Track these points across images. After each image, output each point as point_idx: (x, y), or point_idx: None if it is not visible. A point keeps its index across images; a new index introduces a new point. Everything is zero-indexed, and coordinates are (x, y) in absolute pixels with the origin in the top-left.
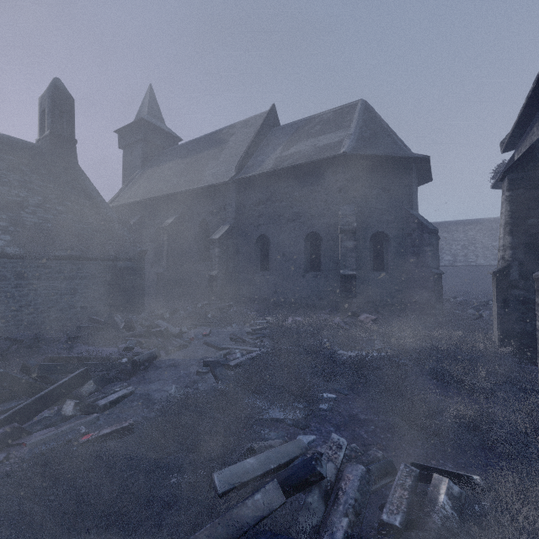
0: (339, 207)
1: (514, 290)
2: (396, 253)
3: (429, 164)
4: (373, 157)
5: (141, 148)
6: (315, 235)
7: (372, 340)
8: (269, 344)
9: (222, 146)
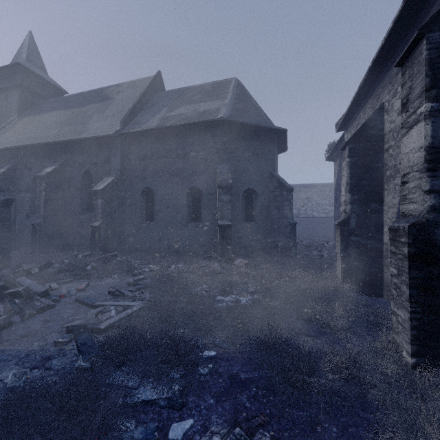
0: (217, 166)
1: (352, 236)
2: (262, 207)
3: (286, 136)
4: (245, 125)
5: (18, 94)
6: (196, 189)
7: (246, 283)
8: (150, 295)
9: (108, 101)
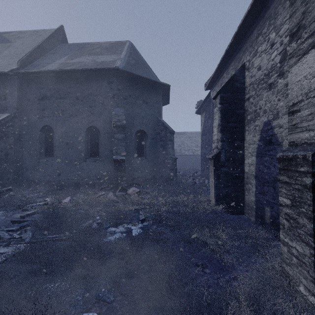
0: (113, 109)
1: (222, 167)
2: (151, 145)
3: (169, 91)
4: (137, 78)
5: None
6: (94, 129)
7: (137, 211)
8: (32, 235)
9: (8, 44)
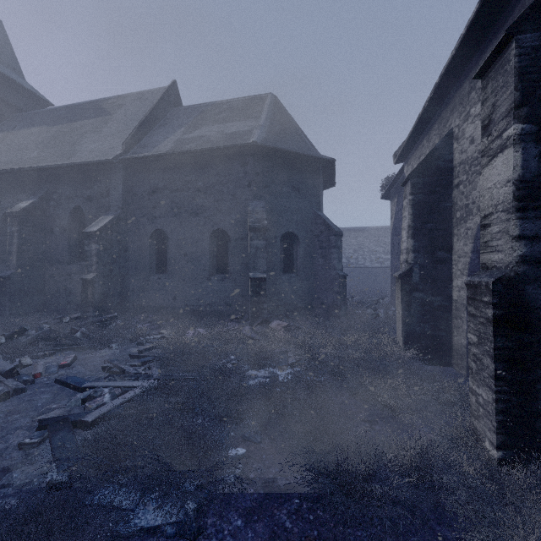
0: (249, 203)
1: (415, 292)
2: (305, 255)
3: (334, 168)
4: (283, 153)
5: None
6: (222, 232)
7: (285, 352)
8: (159, 371)
9: (107, 117)
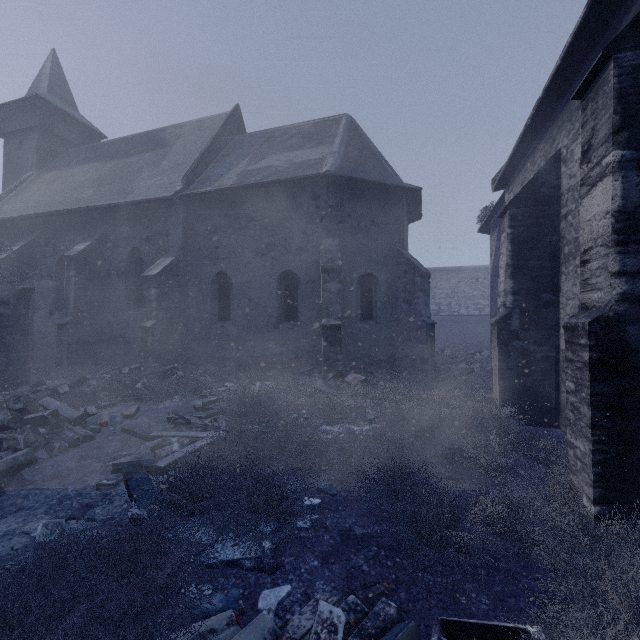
0: (321, 240)
1: (515, 341)
2: (386, 300)
3: (420, 198)
4: (361, 183)
5: (37, 140)
6: (291, 275)
7: (363, 408)
8: (226, 423)
9: (165, 149)
